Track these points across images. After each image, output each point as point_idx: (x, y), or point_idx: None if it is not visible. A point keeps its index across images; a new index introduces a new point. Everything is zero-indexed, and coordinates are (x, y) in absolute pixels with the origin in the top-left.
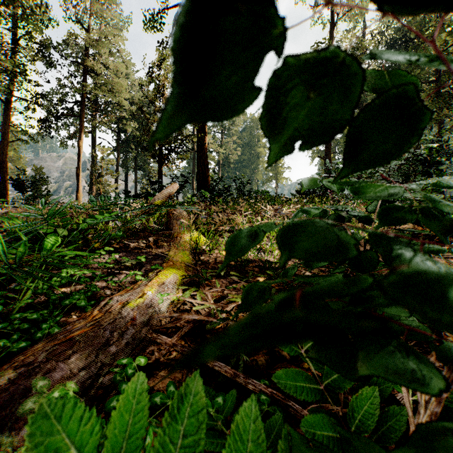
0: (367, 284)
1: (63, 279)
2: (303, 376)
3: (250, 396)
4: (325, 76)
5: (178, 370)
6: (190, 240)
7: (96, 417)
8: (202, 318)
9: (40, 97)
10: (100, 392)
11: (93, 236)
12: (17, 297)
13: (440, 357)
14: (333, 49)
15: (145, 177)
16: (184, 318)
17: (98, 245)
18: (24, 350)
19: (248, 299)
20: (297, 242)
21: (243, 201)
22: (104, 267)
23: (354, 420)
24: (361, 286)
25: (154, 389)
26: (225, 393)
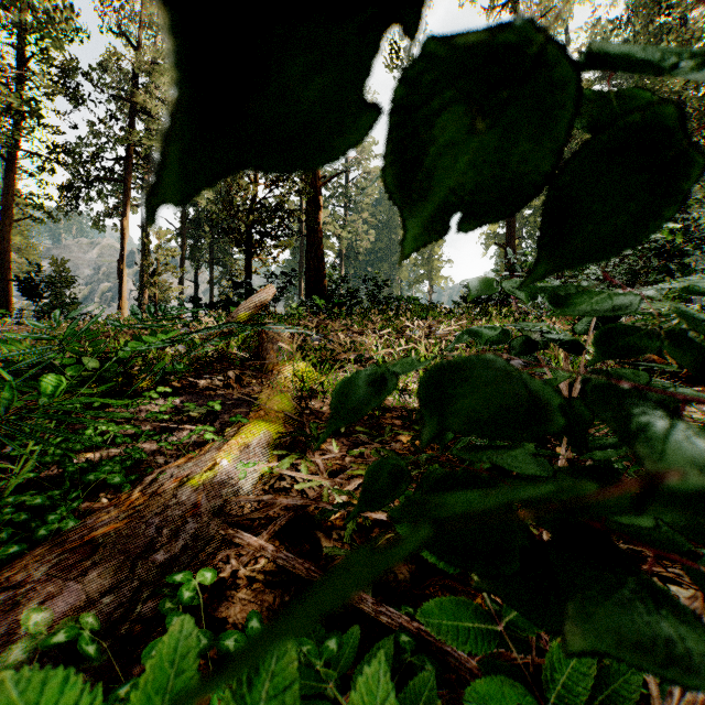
0: (586, 491)
1: (82, 441)
2: (469, 609)
3: (377, 654)
4: (504, 85)
5: (267, 589)
6: (292, 375)
7: (102, 702)
8: (308, 504)
9: (62, 151)
10: (139, 627)
11: (140, 370)
12: (14, 468)
13: (700, 580)
14: (520, 26)
15: (226, 275)
16: (279, 502)
17: (148, 383)
18: (20, 556)
19: (372, 488)
20: (454, 398)
21: (379, 313)
22: (156, 418)
23: (554, 684)
24: (574, 493)
25: (228, 622)
26: (343, 629)
